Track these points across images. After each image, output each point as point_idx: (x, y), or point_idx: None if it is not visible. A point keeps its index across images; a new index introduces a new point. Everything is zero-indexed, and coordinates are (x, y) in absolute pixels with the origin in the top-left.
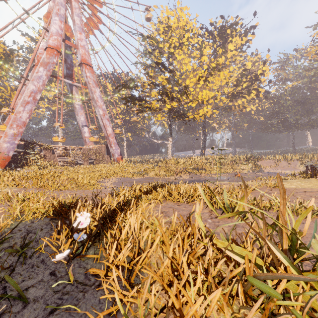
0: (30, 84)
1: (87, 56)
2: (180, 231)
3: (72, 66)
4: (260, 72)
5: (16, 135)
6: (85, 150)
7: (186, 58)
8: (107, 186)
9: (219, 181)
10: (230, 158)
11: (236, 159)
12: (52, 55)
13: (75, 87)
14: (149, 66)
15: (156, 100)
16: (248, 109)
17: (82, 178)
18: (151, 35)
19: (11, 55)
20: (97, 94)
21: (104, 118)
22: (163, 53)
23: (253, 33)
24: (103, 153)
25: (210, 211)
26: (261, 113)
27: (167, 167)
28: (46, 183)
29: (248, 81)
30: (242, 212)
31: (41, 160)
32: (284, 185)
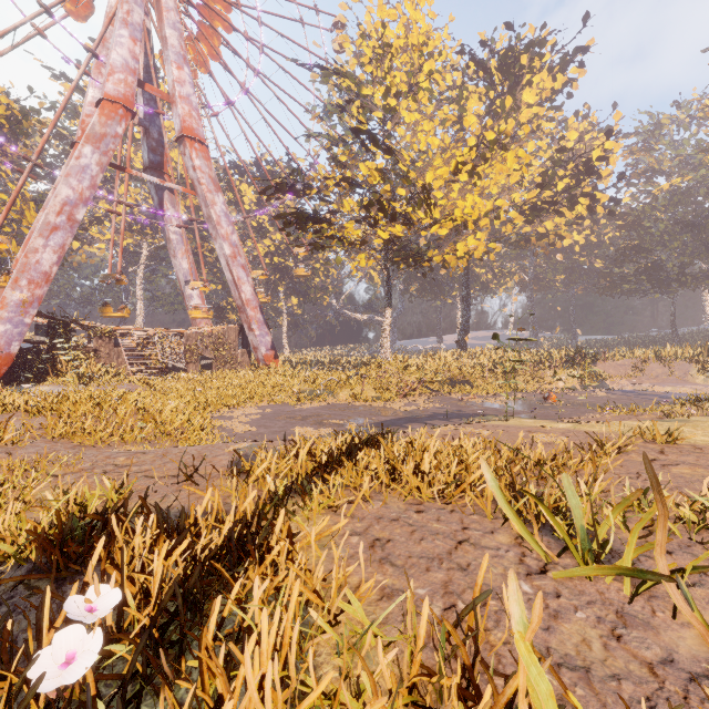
0: (60, 185)
1: (195, 121)
2: (449, 699)
3: (163, 145)
4: (599, 154)
5: (28, 305)
6: (190, 337)
7: (426, 122)
8: (234, 430)
9: (510, 417)
10: (528, 357)
11: (542, 358)
12: (114, 117)
13: (170, 193)
14: (338, 141)
15: (354, 220)
16: (567, 241)
17: (172, 411)
18: (343, 67)
19: (25, 122)
20: (218, 207)
21: (235, 263)
22: (371, 111)
23: (580, 63)
24: (233, 345)
25: (517, 539)
26: (596, 251)
27: (380, 379)
28: (76, 427)
29: (571, 176)
30: (642, 571)
31: (88, 361)
32: (688, 434)
